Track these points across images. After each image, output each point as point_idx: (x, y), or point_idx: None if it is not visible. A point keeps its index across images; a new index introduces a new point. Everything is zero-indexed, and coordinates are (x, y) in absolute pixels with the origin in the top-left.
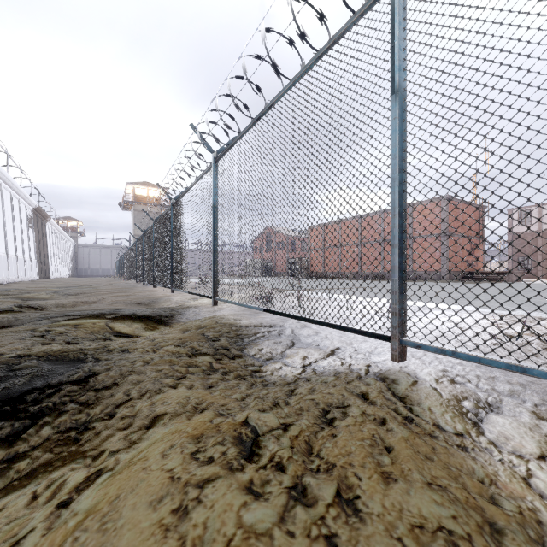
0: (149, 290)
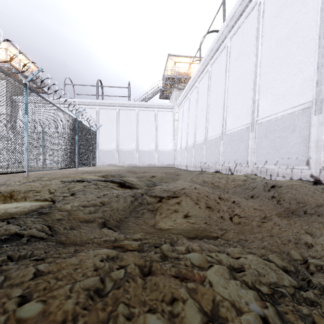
0: None
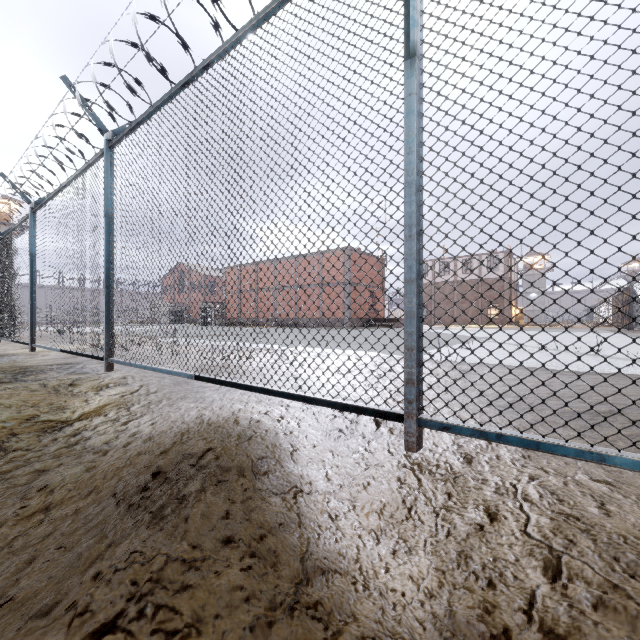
0: None
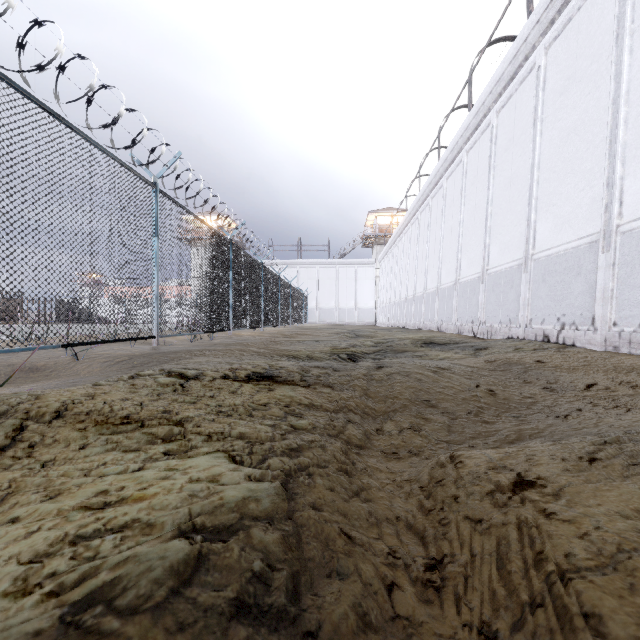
0: (267, 332)
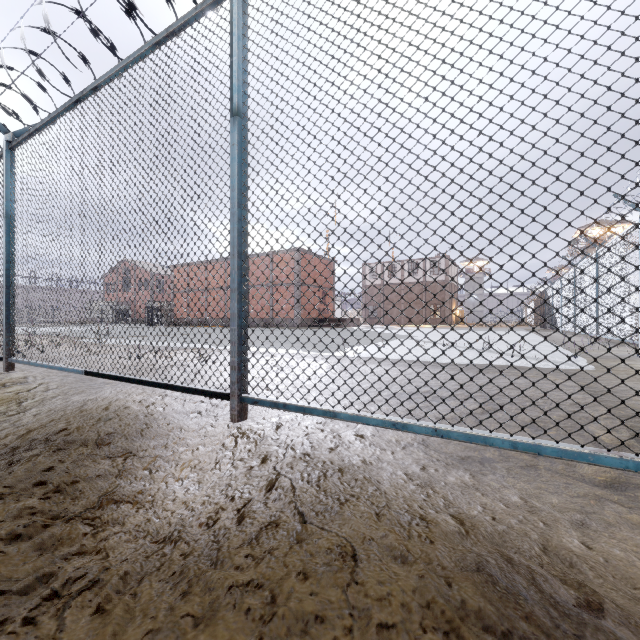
0: None
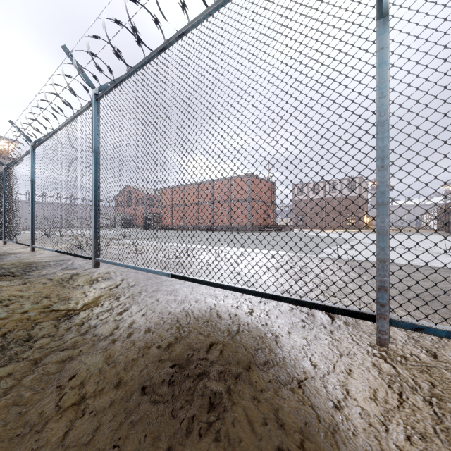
0: None
